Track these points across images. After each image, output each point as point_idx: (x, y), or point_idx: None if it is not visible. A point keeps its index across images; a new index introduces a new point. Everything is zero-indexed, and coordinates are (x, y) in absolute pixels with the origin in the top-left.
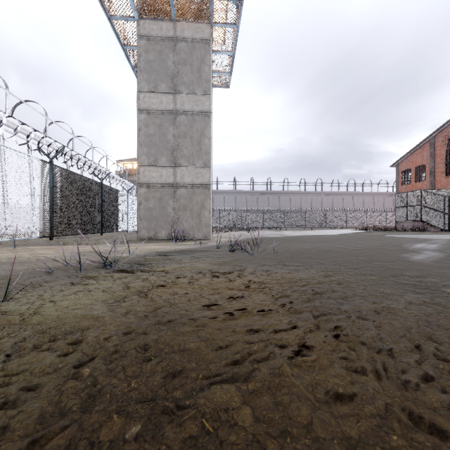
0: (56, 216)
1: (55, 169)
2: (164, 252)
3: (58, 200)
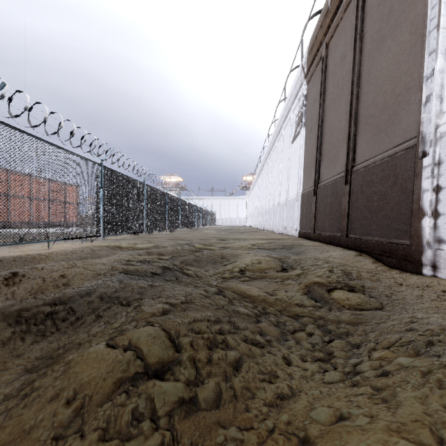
0: None
1: None
2: None
3: None
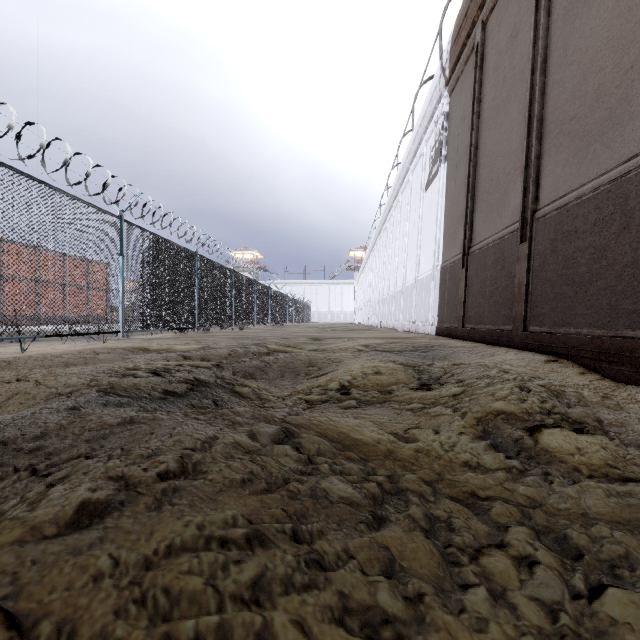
0: None
1: None
2: None
3: None
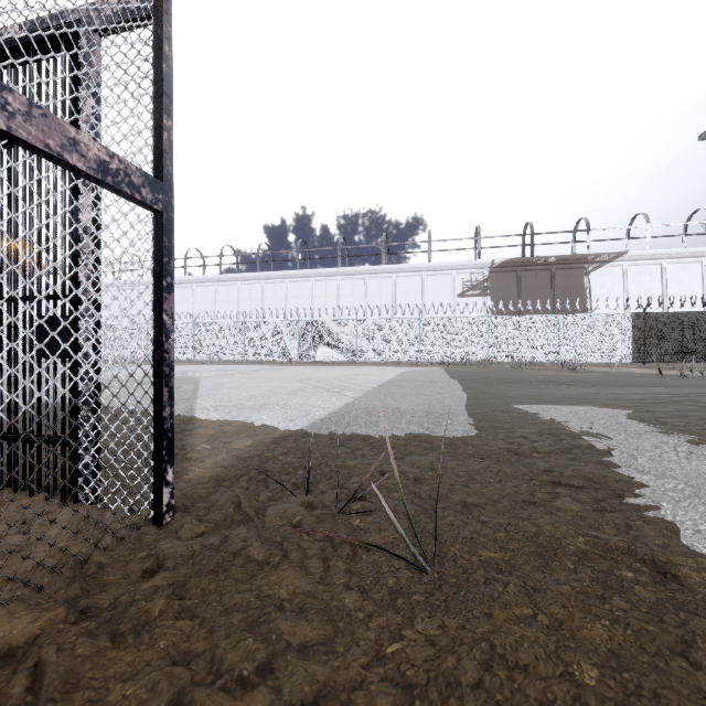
0: (650, 349)
1: (649, 315)
2: (645, 373)
3: (653, 336)
